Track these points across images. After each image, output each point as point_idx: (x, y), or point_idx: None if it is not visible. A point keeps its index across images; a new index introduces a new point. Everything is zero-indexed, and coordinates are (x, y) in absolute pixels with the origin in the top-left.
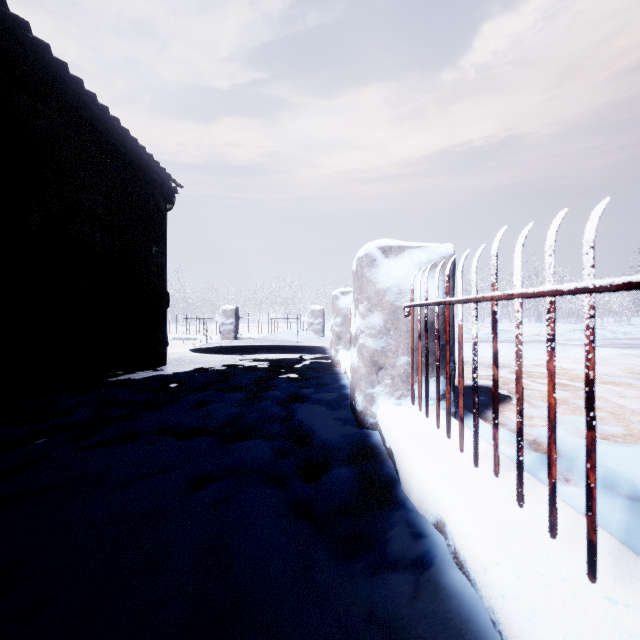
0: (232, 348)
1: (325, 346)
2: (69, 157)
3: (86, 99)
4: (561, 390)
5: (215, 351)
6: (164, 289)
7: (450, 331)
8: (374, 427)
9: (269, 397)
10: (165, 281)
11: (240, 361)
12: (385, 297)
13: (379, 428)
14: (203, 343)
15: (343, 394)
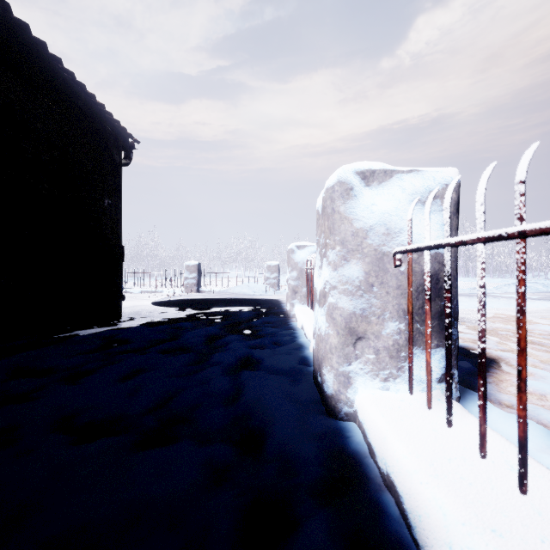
0: (192, 301)
1: (280, 299)
2: (4, 97)
3: (18, 30)
4: (544, 351)
5: (175, 304)
6: (118, 243)
7: (453, 287)
8: (350, 419)
9: (216, 362)
10: (120, 235)
11: (196, 315)
12: (366, 239)
13: (360, 426)
14: (167, 296)
15: (302, 358)
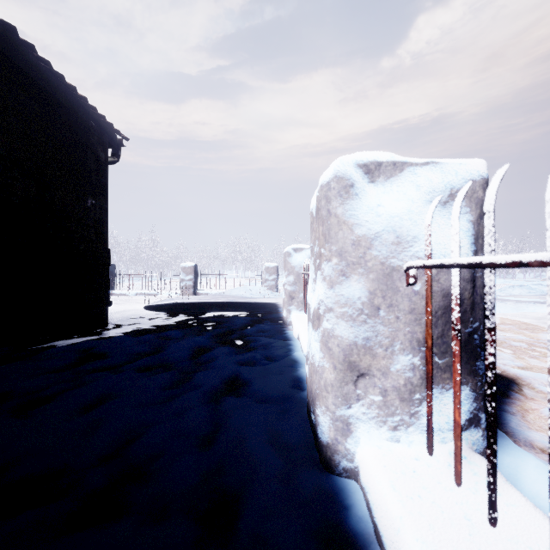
0: (185, 305)
1: (278, 303)
2: None
3: None
4: None
5: (167, 308)
6: (104, 245)
7: (479, 308)
8: (350, 476)
9: (198, 385)
10: (105, 237)
11: (188, 321)
12: (371, 250)
13: (363, 493)
14: (162, 298)
15: (296, 379)
